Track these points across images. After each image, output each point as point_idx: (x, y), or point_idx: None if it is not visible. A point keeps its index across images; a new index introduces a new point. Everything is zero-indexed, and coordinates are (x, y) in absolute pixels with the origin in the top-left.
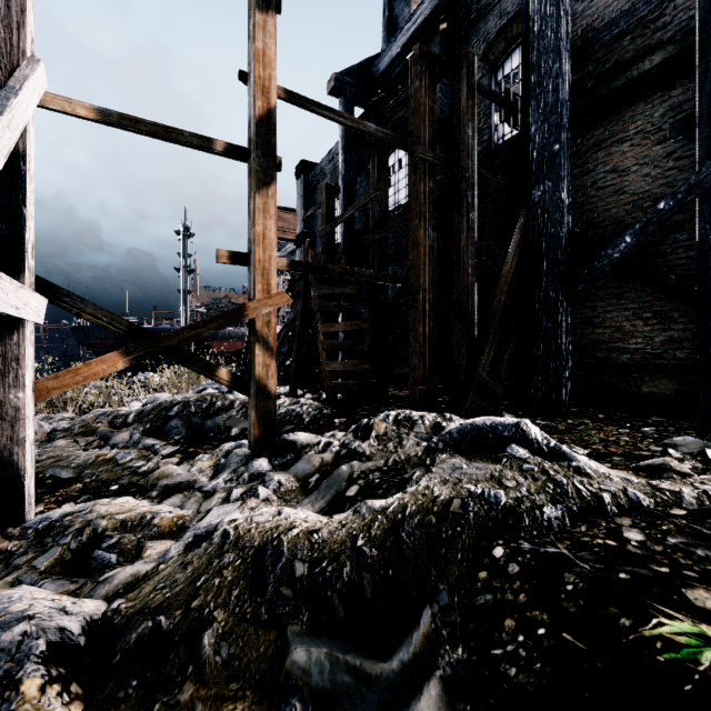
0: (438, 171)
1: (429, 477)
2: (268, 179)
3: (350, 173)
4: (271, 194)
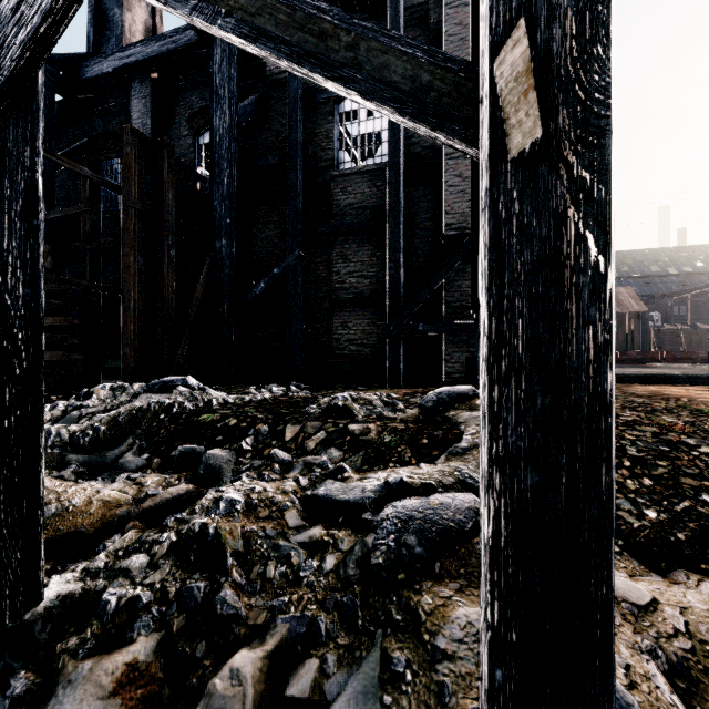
0: (150, 195)
1: (134, 403)
2: None
3: (50, 163)
4: None
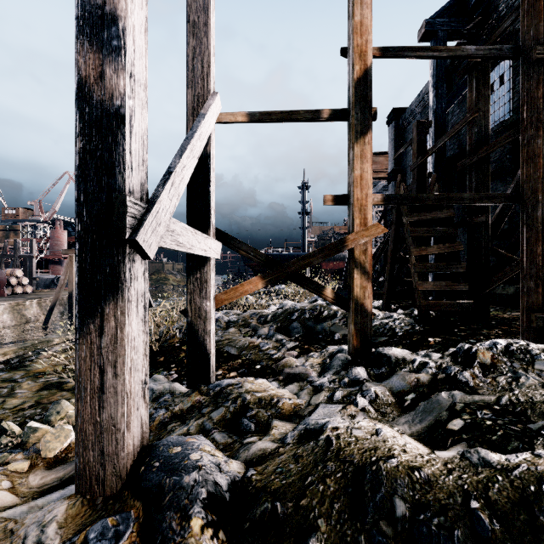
0: None
1: None
2: (364, 129)
3: (441, 106)
4: (367, 141)
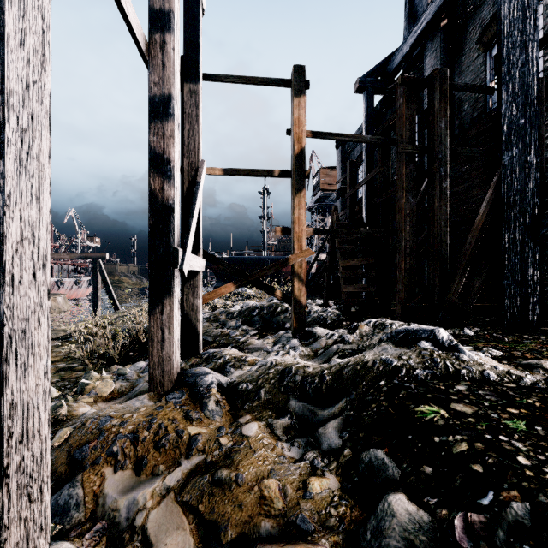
0: None
1: (369, 352)
2: (301, 187)
3: (371, 146)
4: (302, 195)
